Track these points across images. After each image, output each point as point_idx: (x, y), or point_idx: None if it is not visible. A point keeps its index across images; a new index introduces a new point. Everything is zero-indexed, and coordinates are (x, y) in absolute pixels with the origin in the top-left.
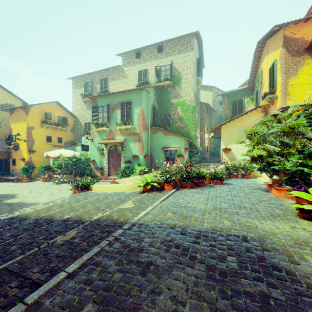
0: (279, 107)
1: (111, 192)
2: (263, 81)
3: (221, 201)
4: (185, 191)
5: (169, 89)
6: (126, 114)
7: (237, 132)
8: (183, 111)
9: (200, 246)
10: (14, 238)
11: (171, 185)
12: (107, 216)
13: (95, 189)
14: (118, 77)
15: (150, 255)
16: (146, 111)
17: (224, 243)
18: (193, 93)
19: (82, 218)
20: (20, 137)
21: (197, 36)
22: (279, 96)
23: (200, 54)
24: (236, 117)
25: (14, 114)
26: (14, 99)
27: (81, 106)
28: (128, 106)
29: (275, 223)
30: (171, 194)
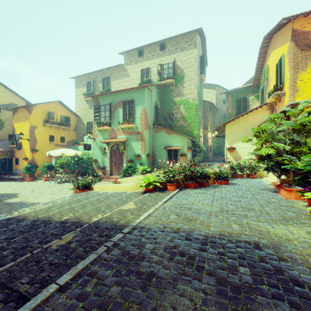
0: (287, 103)
1: (113, 192)
2: (269, 78)
3: (227, 202)
4: (188, 192)
5: (172, 88)
6: (129, 113)
7: (242, 130)
8: (186, 110)
9: (207, 254)
10: (9, 241)
11: (174, 185)
12: (106, 218)
13: (96, 189)
14: (120, 76)
15: (152, 264)
16: (148, 110)
17: (235, 250)
18: (196, 91)
19: (80, 220)
20: (23, 136)
21: (200, 33)
22: (287, 93)
23: (203, 52)
24: (241, 115)
25: (18, 113)
26: (17, 99)
27: (84, 105)
28: (131, 104)
29: (288, 227)
30: (174, 195)
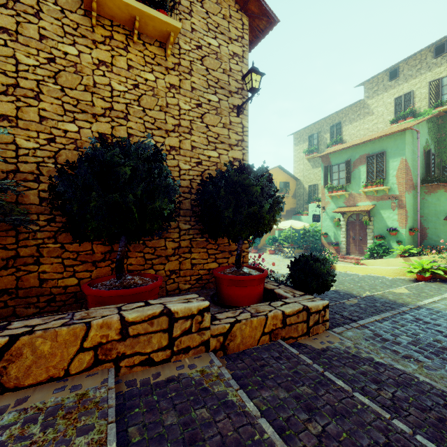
0: None
1: (365, 274)
2: None
3: None
4: None
5: None
6: (376, 171)
7: None
8: None
9: None
10: None
11: None
12: (379, 295)
13: (339, 269)
14: (358, 116)
15: None
16: (411, 161)
17: None
18: None
19: (350, 293)
20: None
21: None
22: None
23: None
24: None
25: None
26: None
27: (304, 165)
28: (380, 158)
29: None
30: None
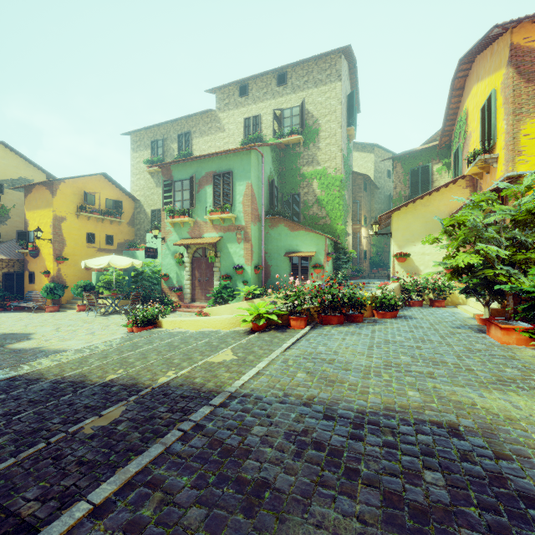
0: (501, 176)
1: (195, 331)
2: (469, 132)
3: (397, 350)
4: (327, 331)
5: (298, 150)
6: (223, 194)
7: (421, 224)
8: (323, 188)
9: (364, 446)
10: (9, 419)
11: (302, 319)
12: (183, 377)
13: (167, 326)
14: (209, 129)
15: (263, 464)
16: (257, 189)
17: (414, 439)
18: (341, 155)
19: (137, 381)
20: (41, 234)
21: (348, 55)
22: (500, 157)
23: (353, 87)
24: (420, 196)
25: (32, 195)
26: (32, 170)
27: (146, 181)
28: (227, 179)
29: (509, 396)
30: (302, 336)
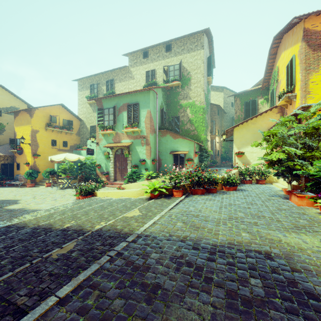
0: (298, 106)
1: (117, 198)
2: (279, 80)
3: (236, 209)
4: (195, 198)
5: (178, 90)
6: (133, 116)
7: (251, 134)
8: (193, 113)
9: (216, 264)
10: (8, 250)
11: (180, 191)
12: (110, 225)
13: (100, 195)
14: (125, 78)
15: (157, 275)
16: (153, 113)
17: (245, 260)
18: (204, 94)
19: (83, 228)
20: (24, 140)
21: (208, 34)
22: (298, 95)
23: (211, 53)
24: (250, 118)
25: (19, 117)
26: (19, 102)
27: (87, 109)
28: (135, 107)
29: (301, 236)
30: (180, 201)
